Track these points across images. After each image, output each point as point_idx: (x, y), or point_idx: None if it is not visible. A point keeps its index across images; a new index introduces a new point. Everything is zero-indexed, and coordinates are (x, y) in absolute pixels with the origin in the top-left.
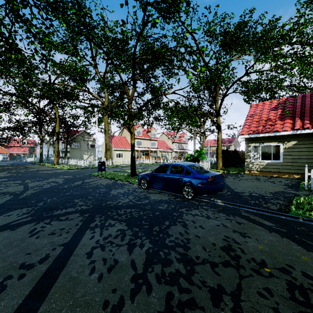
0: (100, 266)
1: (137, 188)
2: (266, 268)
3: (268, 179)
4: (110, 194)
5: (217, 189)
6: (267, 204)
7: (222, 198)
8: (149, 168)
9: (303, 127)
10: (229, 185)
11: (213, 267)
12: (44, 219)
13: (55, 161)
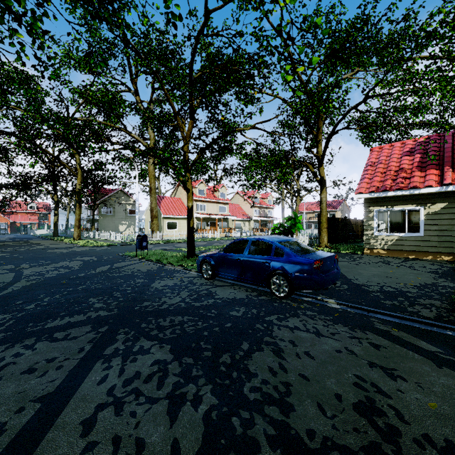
0: None
1: (195, 277)
2: None
3: (402, 262)
4: (151, 288)
5: (328, 281)
6: (414, 306)
7: (335, 295)
8: (216, 245)
9: None
10: (342, 272)
11: None
12: (26, 337)
13: (75, 234)
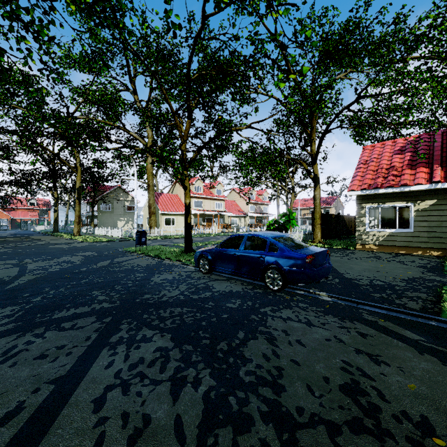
0: (114, 431)
1: (193, 271)
2: (436, 438)
3: (393, 257)
4: (151, 282)
5: (320, 275)
6: (402, 299)
7: (327, 288)
8: (212, 241)
9: (446, 179)
10: (334, 266)
11: (333, 435)
12: (35, 327)
13: (74, 230)
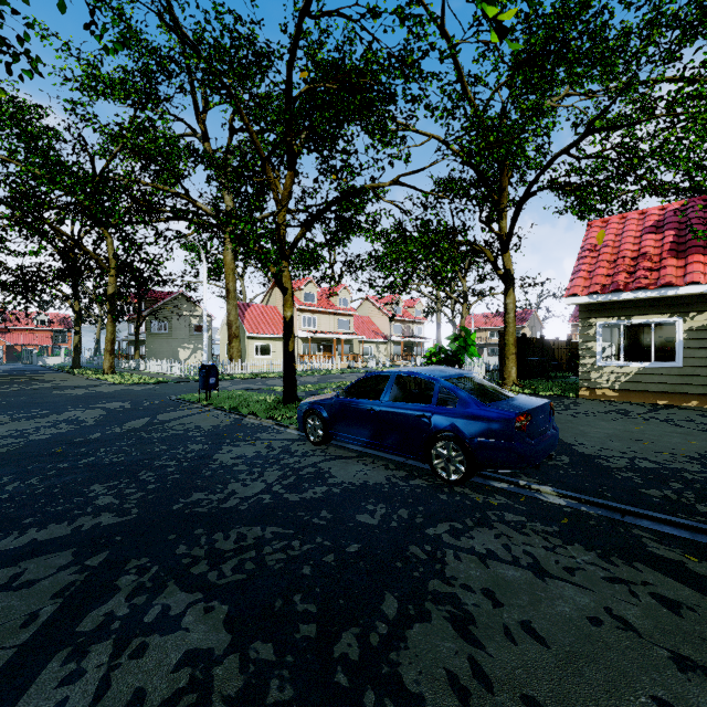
0: None
1: (295, 439)
2: None
3: (650, 412)
4: (213, 462)
5: (541, 452)
6: None
7: (551, 477)
8: (332, 383)
9: None
10: None
11: None
12: None
13: (105, 363)
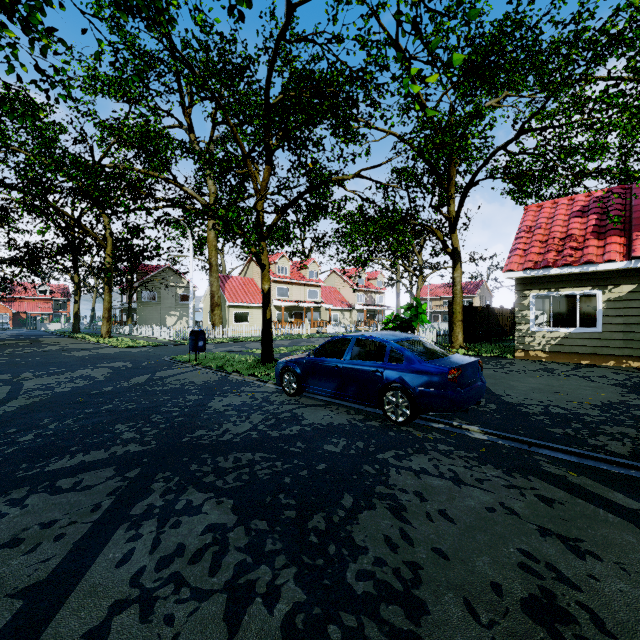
0: None
1: (273, 392)
2: None
3: (572, 370)
4: (208, 409)
5: (469, 399)
6: (598, 437)
7: (479, 420)
8: (303, 346)
9: None
10: (487, 384)
11: None
12: (14, 487)
13: (103, 329)
